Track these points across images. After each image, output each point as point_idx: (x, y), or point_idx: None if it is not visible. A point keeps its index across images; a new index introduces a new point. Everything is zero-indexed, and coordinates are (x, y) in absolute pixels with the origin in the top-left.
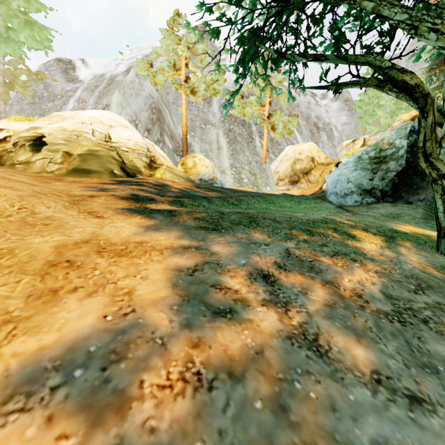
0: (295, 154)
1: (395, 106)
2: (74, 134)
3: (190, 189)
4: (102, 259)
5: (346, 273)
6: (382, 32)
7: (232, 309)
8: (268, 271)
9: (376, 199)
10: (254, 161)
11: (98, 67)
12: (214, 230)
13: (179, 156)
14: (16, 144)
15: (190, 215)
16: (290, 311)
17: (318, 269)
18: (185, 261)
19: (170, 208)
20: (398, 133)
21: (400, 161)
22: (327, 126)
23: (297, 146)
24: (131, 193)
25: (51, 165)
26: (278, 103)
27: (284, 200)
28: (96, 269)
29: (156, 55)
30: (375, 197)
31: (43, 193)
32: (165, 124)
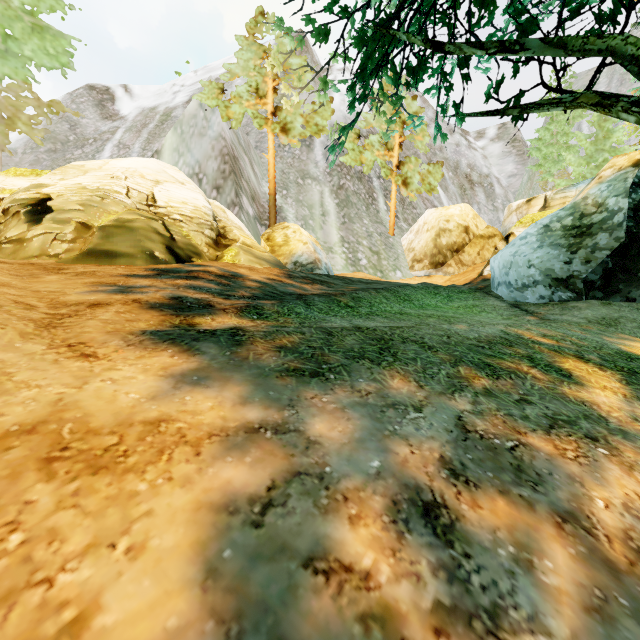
0: (440, 221)
1: (594, 147)
2: (97, 195)
3: (278, 281)
4: (47, 487)
5: (592, 480)
6: (600, 15)
7: None
8: (431, 490)
9: (576, 293)
10: (377, 233)
11: (147, 97)
12: (314, 376)
13: (263, 227)
14: (7, 211)
15: (270, 340)
16: None
17: (532, 472)
18: (247, 475)
19: (235, 325)
20: (612, 188)
21: (616, 233)
22: (485, 180)
23: (443, 209)
24: (171, 295)
25: (55, 245)
26: (412, 146)
27: (425, 294)
28: (16, 527)
29: (230, 75)
30: (573, 290)
31: None
32: (242, 179)
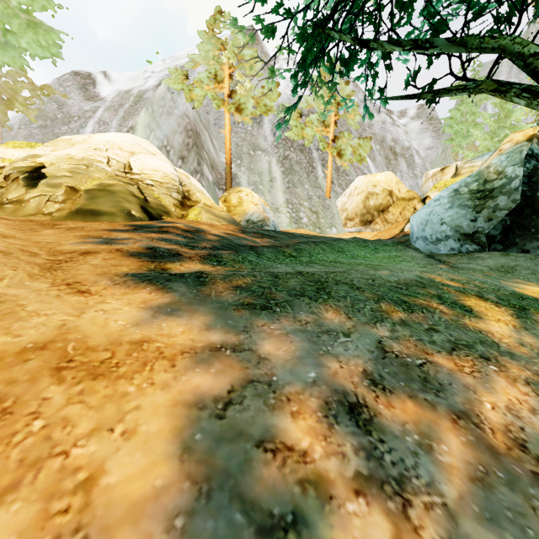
0: (369, 186)
1: (497, 125)
2: (83, 163)
3: (233, 235)
4: (58, 388)
5: (483, 389)
6: (498, 17)
7: (298, 514)
8: (355, 395)
9: (480, 246)
10: (316, 196)
11: (123, 82)
12: (264, 309)
13: (221, 191)
14: (8, 177)
15: (228, 281)
16: (411, 505)
17: (436, 383)
18: (212, 382)
19: (200, 269)
20: (510, 159)
21: (513, 196)
22: (406, 152)
23: (371, 176)
24: (147, 246)
25: (49, 205)
26: (345, 124)
27: (355, 247)
28: (38, 416)
29: (193, 64)
30: (478, 243)
31: (6, 252)
32: (203, 151)
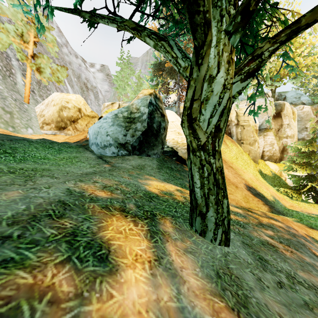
0: (62, 101)
1: (137, 88)
2: None
3: None
4: None
5: None
6: None
7: None
8: None
9: (128, 152)
10: (12, 98)
11: None
12: None
13: None
14: None
15: None
16: None
17: None
18: None
19: None
20: (142, 102)
21: (144, 124)
22: (94, 89)
23: (65, 94)
24: None
25: None
26: (49, 53)
27: (38, 147)
28: None
29: None
30: (127, 150)
31: None
32: None
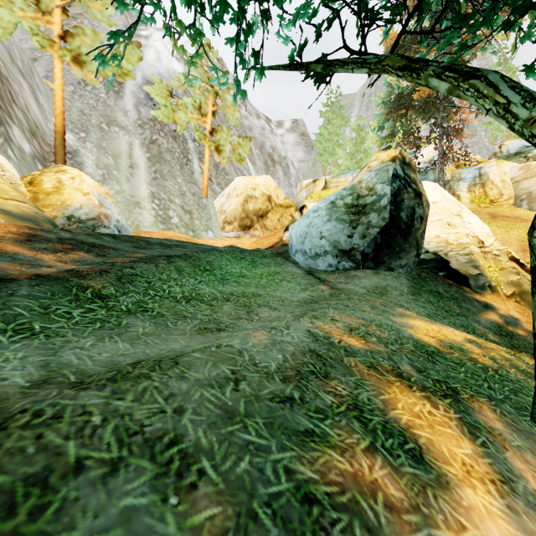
0: (248, 188)
1: (355, 148)
2: None
3: None
4: None
5: None
6: None
7: None
8: None
9: (355, 263)
10: (191, 193)
11: None
12: None
13: None
14: None
15: None
16: None
17: None
18: None
19: None
20: (379, 176)
21: (382, 214)
22: (283, 160)
23: (250, 178)
24: None
25: None
26: (226, 120)
27: (230, 260)
28: None
29: None
30: (354, 260)
31: None
32: (15, 105)
